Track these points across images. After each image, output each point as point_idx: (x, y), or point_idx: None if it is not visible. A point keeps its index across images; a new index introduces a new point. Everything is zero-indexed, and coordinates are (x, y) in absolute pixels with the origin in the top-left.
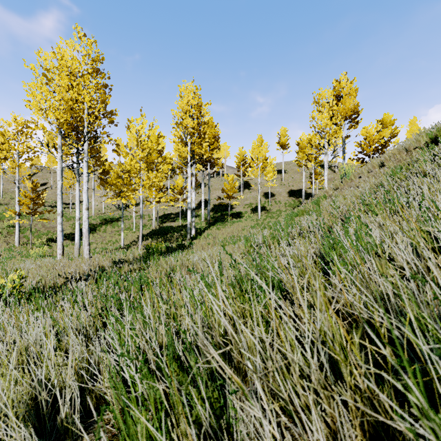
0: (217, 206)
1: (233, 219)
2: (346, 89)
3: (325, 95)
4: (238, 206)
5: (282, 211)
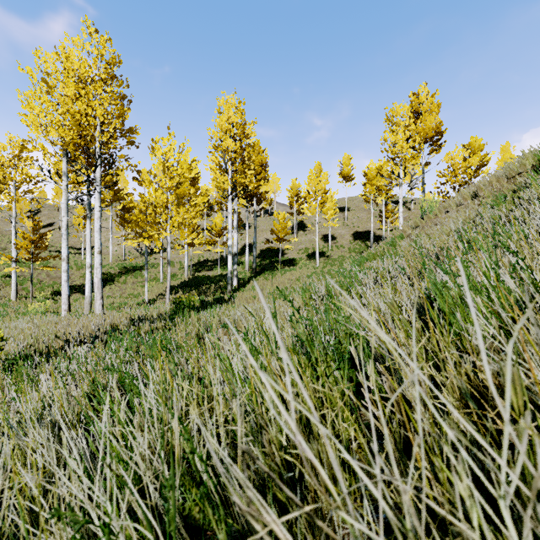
0: (265, 251)
1: (285, 267)
2: (426, 105)
3: (400, 111)
4: (291, 251)
5: (346, 257)
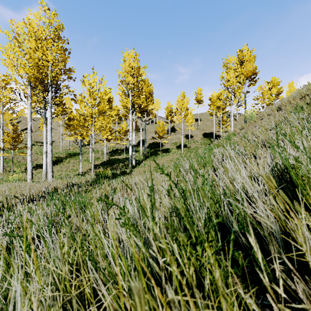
0: (151, 144)
1: (163, 153)
2: (247, 57)
3: (232, 60)
4: (167, 144)
5: (199, 147)
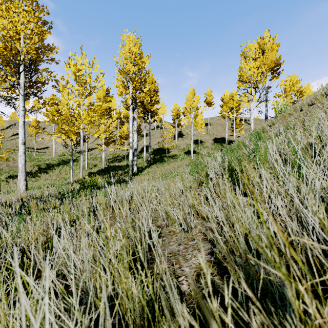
0: (157, 150)
1: (170, 160)
2: (269, 45)
3: (252, 47)
4: (174, 150)
5: (210, 153)
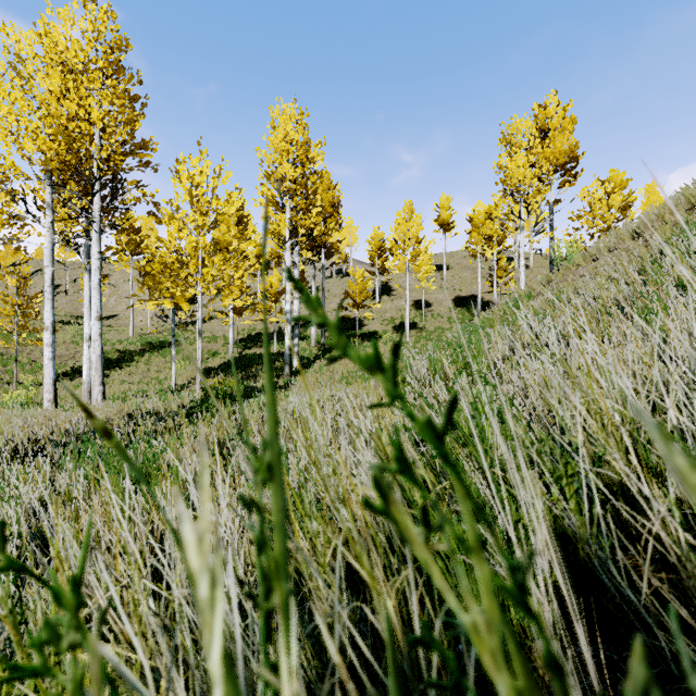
0: None
1: (364, 343)
2: (556, 120)
3: (522, 128)
4: (372, 322)
5: (445, 329)
